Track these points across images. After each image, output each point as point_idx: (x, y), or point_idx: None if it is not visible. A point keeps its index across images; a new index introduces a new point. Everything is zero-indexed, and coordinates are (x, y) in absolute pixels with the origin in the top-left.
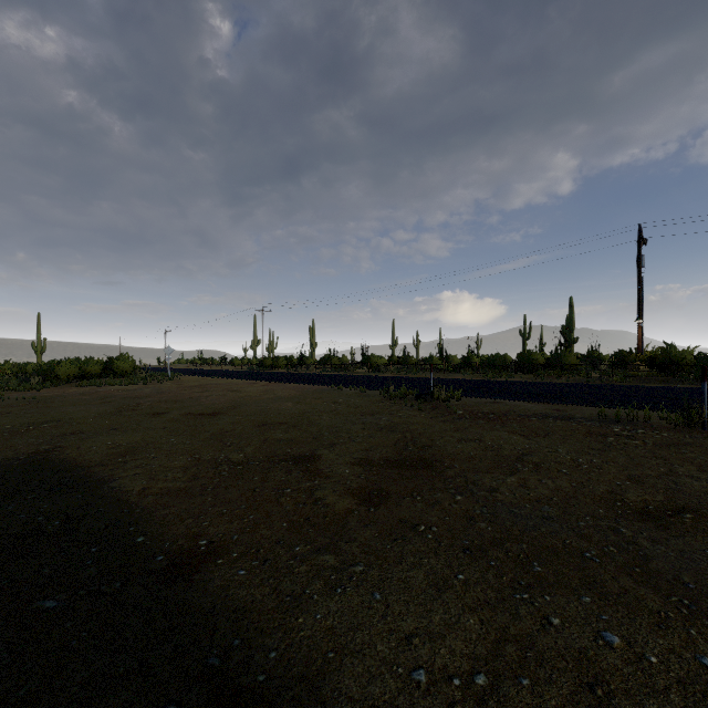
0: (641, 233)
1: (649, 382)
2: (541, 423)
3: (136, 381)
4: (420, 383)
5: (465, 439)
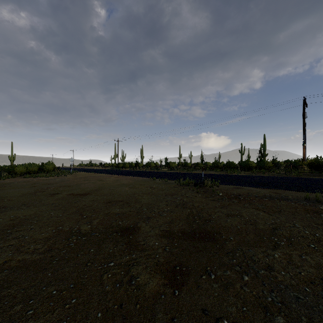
0: (305, 101)
1: (311, 175)
2: (272, 202)
3: (53, 174)
4: (195, 176)
5: (230, 215)
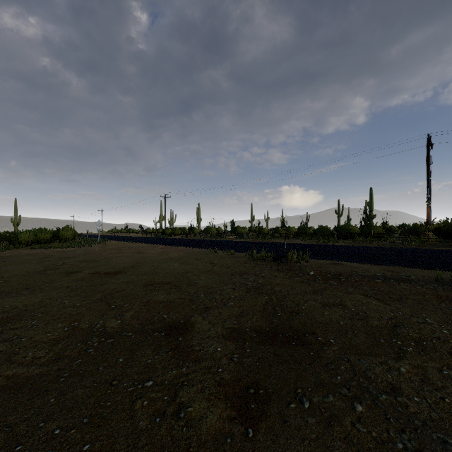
0: (430, 140)
1: (439, 246)
2: (387, 285)
3: (73, 244)
4: (273, 246)
5: (327, 304)
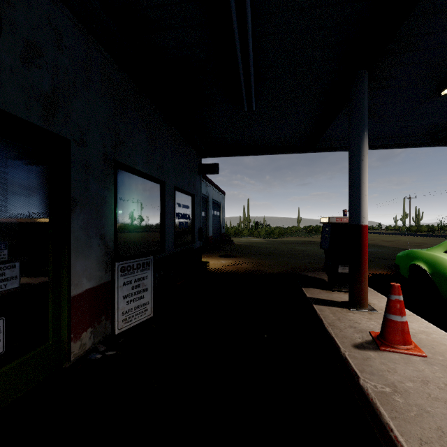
0: None
1: None
2: None
3: None
4: None
5: None
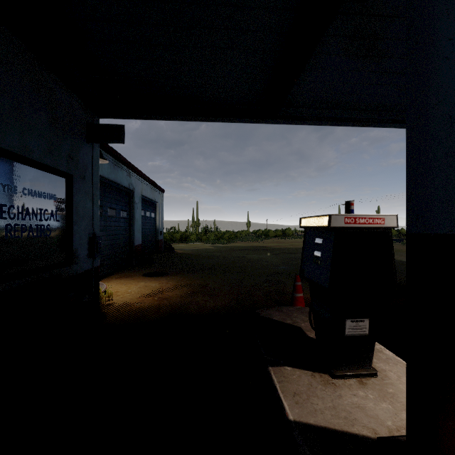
0: None
1: None
2: None
3: (297, 237)
4: None
5: None
